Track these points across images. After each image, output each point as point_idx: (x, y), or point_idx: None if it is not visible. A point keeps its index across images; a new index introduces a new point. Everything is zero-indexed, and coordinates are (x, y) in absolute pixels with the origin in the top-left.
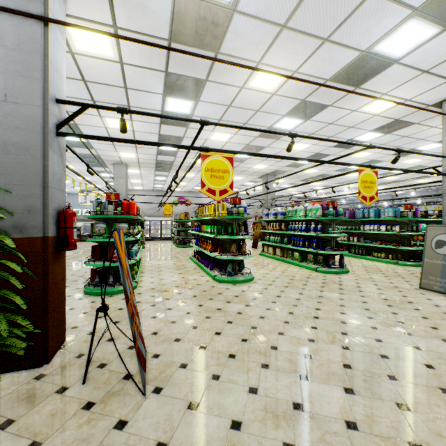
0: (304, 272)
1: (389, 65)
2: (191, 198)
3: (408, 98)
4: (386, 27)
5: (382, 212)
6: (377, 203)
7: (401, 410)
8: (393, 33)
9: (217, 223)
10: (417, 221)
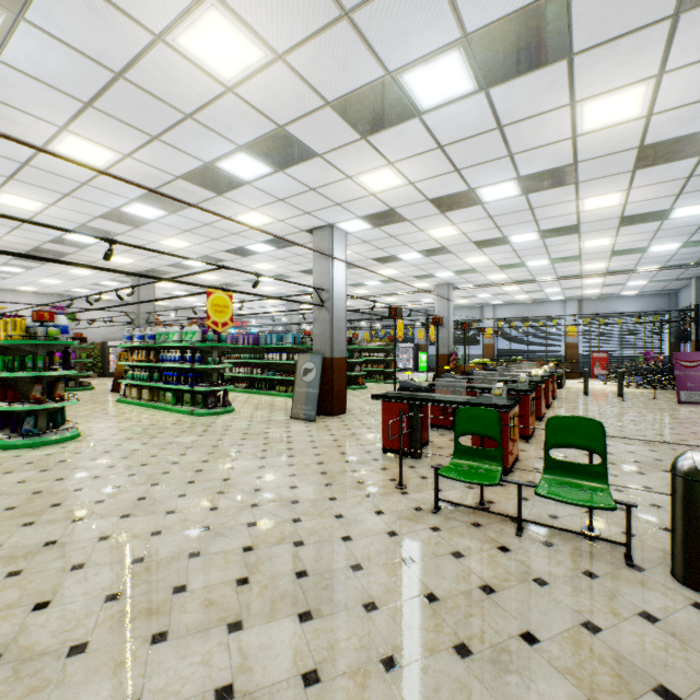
0: (174, 417)
1: (243, 184)
2: None
3: (280, 219)
4: (220, 150)
5: (286, 338)
6: (301, 326)
7: (166, 515)
8: (230, 157)
9: (12, 351)
10: None
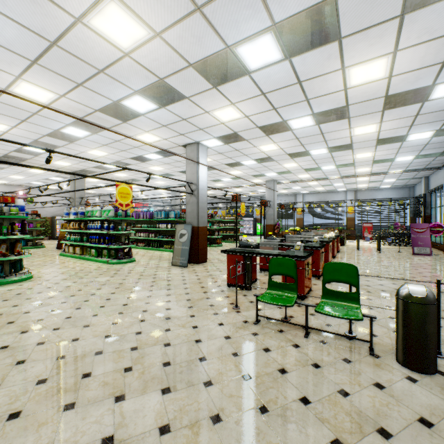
0: (96, 265)
1: (139, 115)
2: None
3: (164, 138)
4: (123, 93)
5: (170, 214)
6: (181, 207)
7: (83, 328)
8: (130, 98)
9: None
10: None
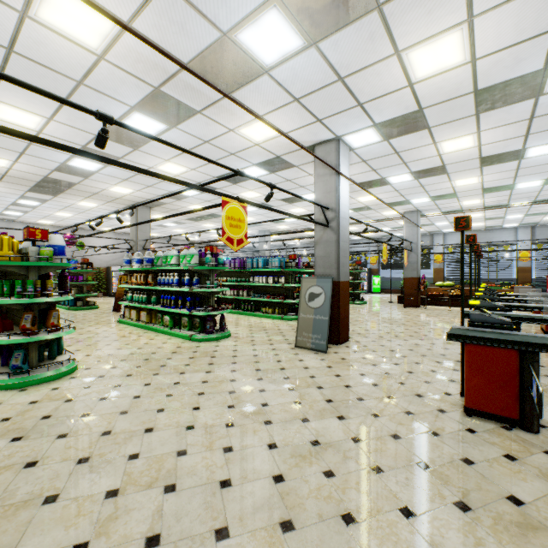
0: (174, 343)
1: (260, 73)
2: (0, 231)
3: (285, 131)
4: (246, 4)
5: (271, 262)
6: (271, 253)
7: None
8: (256, 20)
9: (9, 274)
10: (302, 273)
